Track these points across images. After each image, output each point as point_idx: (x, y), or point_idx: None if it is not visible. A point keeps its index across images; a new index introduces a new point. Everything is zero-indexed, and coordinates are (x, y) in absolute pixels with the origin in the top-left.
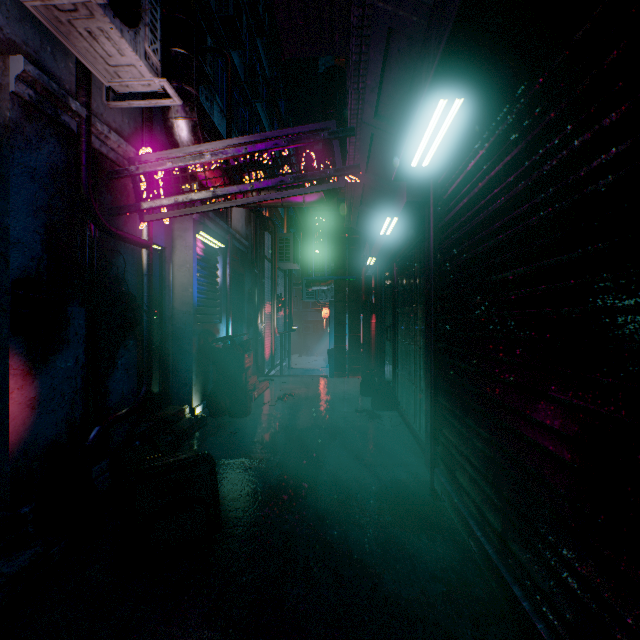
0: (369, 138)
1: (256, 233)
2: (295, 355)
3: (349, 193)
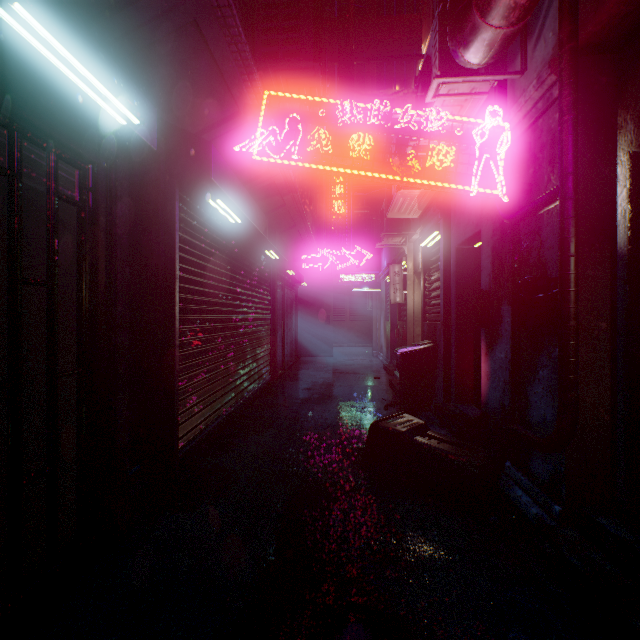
0: None
1: None
2: None
3: None
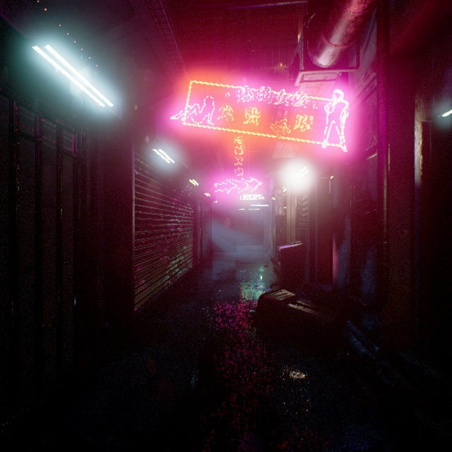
0: (132, 4)
1: None
2: None
3: None
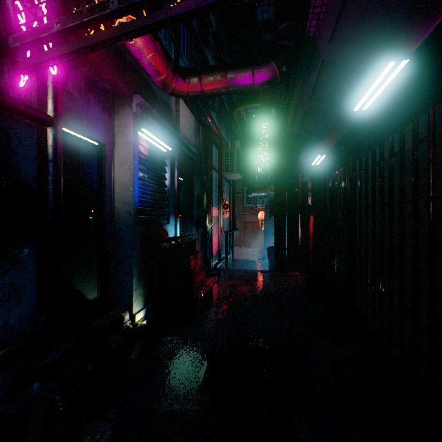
0: None
1: (204, 144)
2: (236, 247)
3: (300, 83)
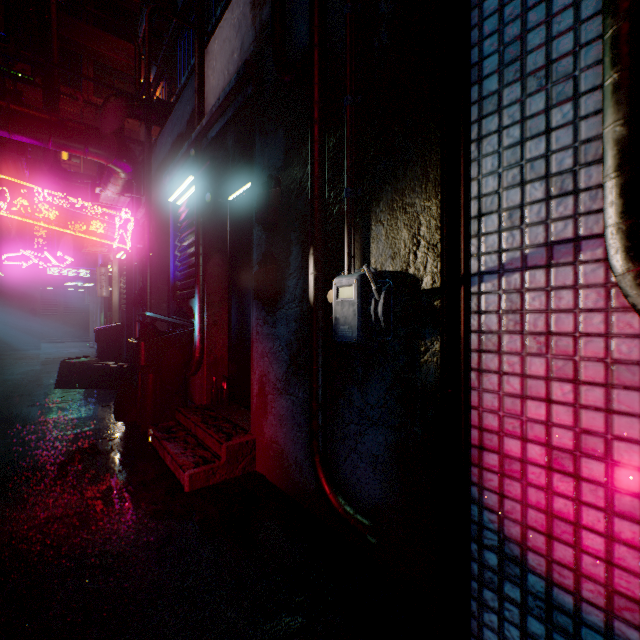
0: None
1: None
2: None
3: None
